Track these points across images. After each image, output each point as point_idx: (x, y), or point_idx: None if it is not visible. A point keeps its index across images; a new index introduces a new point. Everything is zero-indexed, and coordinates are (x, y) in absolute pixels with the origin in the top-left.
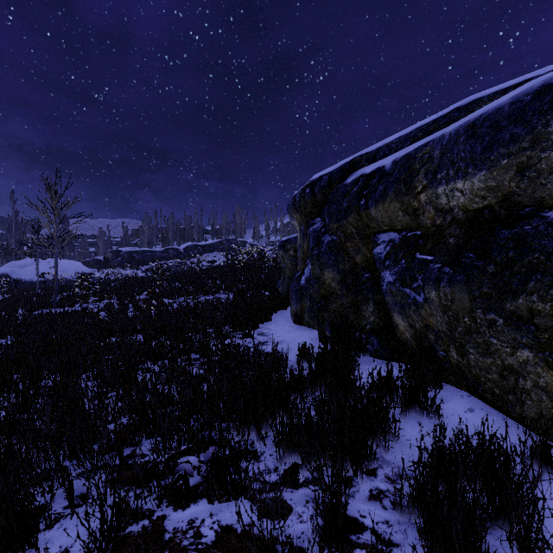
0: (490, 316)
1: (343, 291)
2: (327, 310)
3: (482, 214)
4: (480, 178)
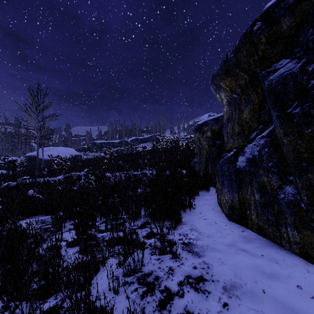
0: None
1: None
2: None
3: None
4: None
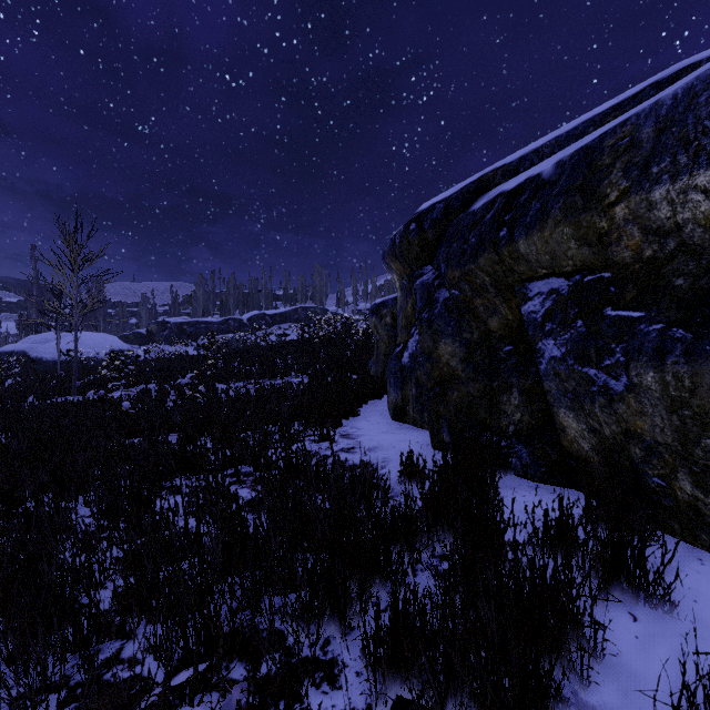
0: None
1: (469, 373)
2: (443, 402)
3: None
4: None
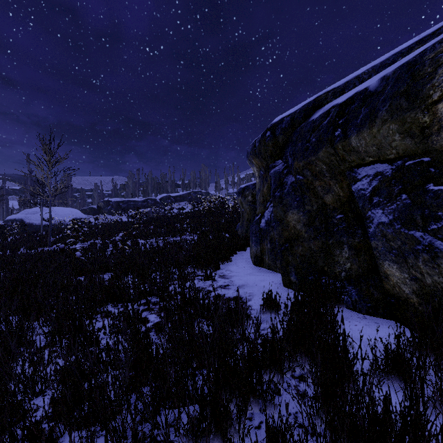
0: None
1: (310, 234)
2: (291, 254)
3: None
4: None
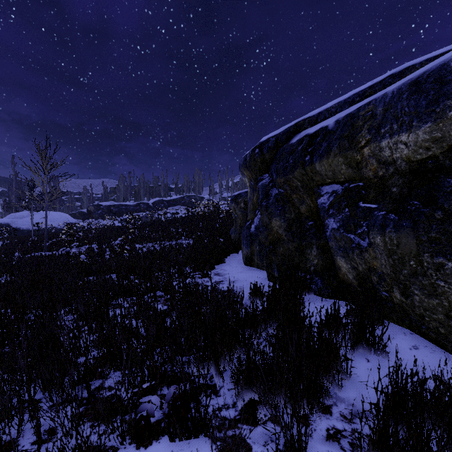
0: (438, 260)
1: (289, 237)
2: (274, 254)
3: (425, 164)
4: (425, 130)
